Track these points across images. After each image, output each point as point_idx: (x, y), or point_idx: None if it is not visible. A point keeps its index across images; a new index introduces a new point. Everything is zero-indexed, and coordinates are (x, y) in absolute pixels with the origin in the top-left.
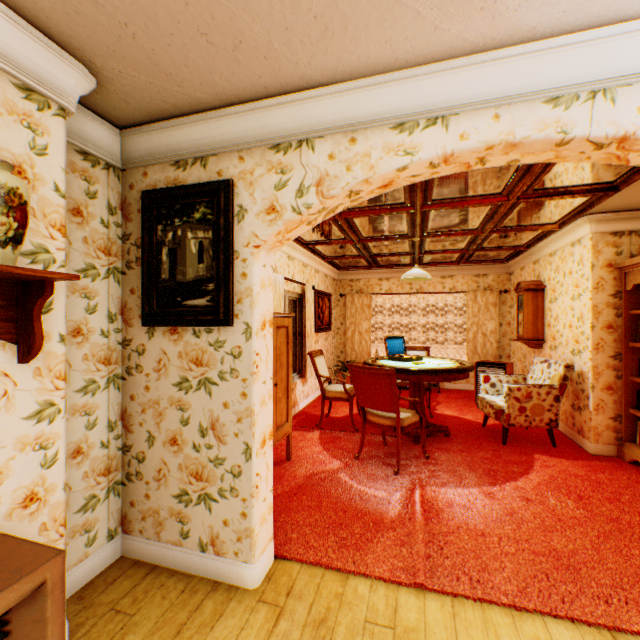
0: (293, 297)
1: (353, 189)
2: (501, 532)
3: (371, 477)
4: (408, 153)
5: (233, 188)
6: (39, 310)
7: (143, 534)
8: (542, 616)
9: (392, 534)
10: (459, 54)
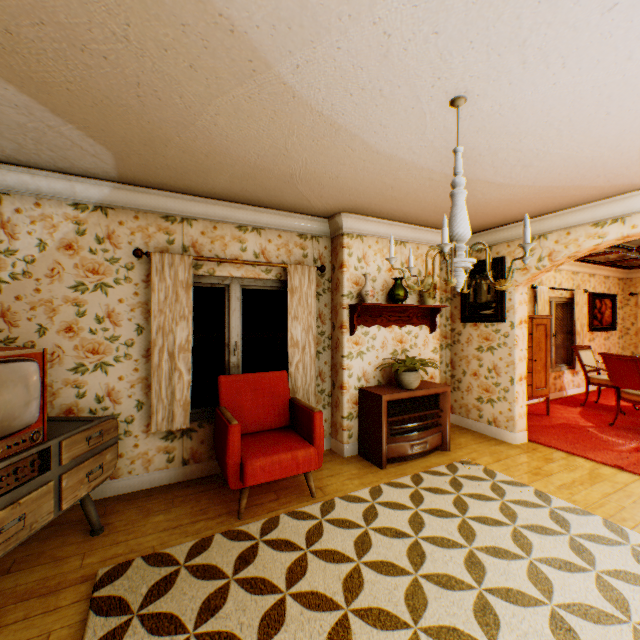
0: (560, 301)
1: (569, 256)
2: None
3: (617, 435)
4: (599, 237)
5: (504, 260)
6: (435, 317)
7: (460, 414)
8: None
9: (614, 454)
10: (624, 192)
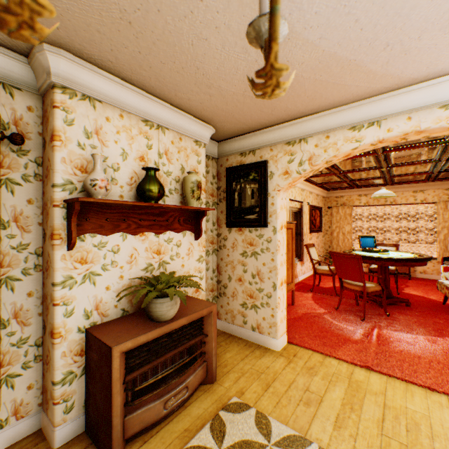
0: (294, 210)
1: (327, 160)
2: (433, 358)
3: (344, 320)
4: (357, 141)
5: (267, 164)
6: (201, 221)
7: (226, 320)
8: (447, 396)
9: (354, 346)
10: (384, 92)
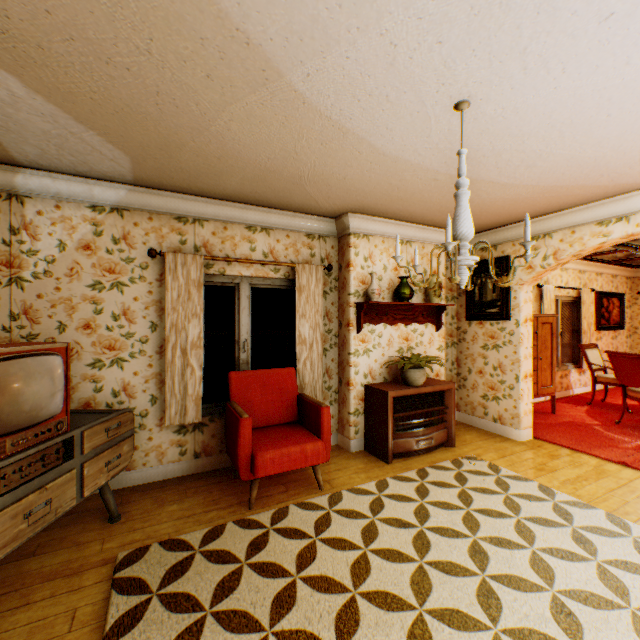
0: (567, 300)
1: (573, 254)
2: None
3: (623, 433)
4: (604, 236)
5: (509, 259)
6: (441, 315)
7: (465, 412)
8: None
9: (620, 451)
10: (628, 191)
